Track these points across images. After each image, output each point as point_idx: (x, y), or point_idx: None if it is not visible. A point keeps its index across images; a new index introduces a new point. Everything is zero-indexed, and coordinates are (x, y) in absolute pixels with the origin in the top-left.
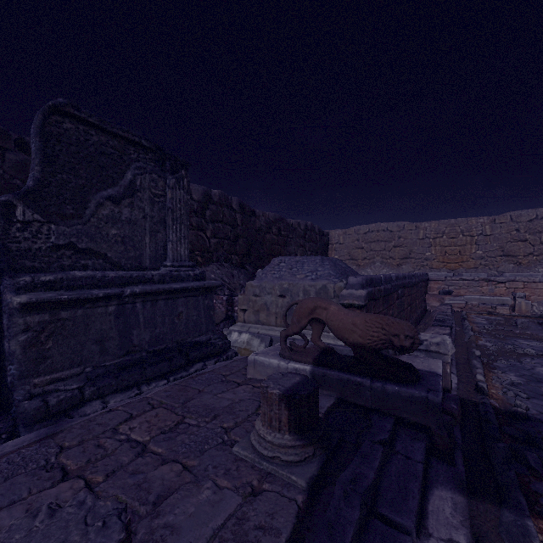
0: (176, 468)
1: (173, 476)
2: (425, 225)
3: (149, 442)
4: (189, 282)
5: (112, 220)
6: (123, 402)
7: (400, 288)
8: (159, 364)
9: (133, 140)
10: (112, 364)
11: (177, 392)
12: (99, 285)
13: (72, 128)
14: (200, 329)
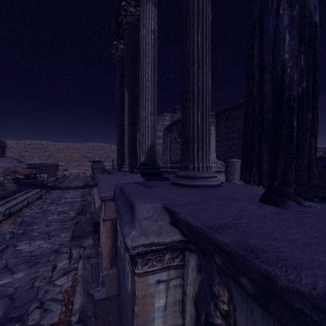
0: None
1: None
2: (58, 144)
3: None
4: None
5: None
6: None
7: (41, 167)
8: None
9: None
10: None
11: None
12: None
13: None
14: None
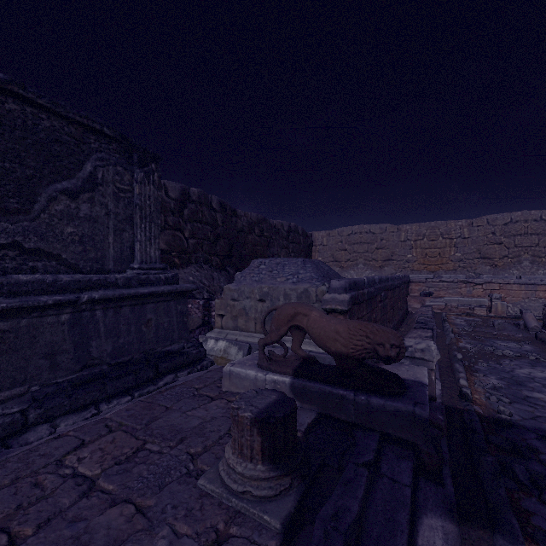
0: (128, 511)
1: (122, 522)
2: (406, 227)
3: (99, 477)
4: (160, 285)
5: (68, 216)
6: (76, 425)
7: (383, 290)
8: (123, 378)
9: (94, 127)
10: (65, 380)
11: (141, 410)
12: (50, 290)
13: (17, 110)
14: (172, 337)
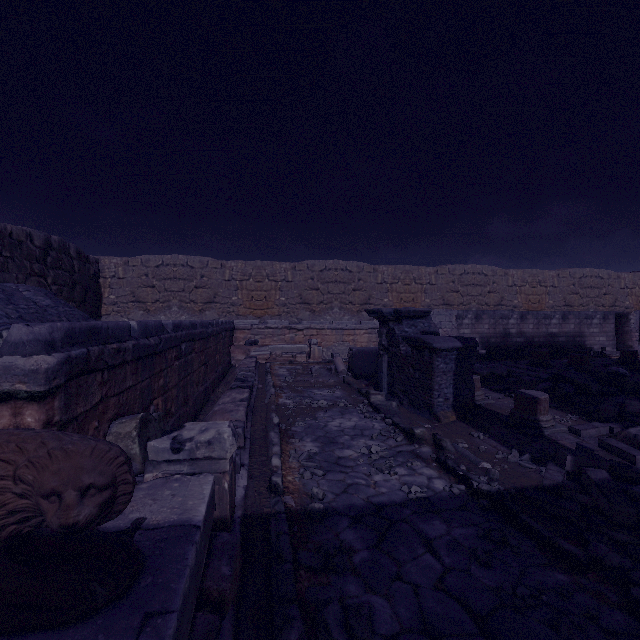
0: None
1: None
2: (232, 264)
3: None
4: None
5: None
6: None
7: (186, 341)
8: None
9: None
10: None
11: None
12: None
13: None
14: None
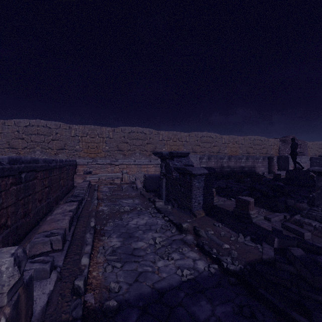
0: None
1: None
2: (76, 127)
3: None
4: None
5: None
6: None
7: (26, 171)
8: None
9: None
10: None
11: None
12: None
13: None
14: None
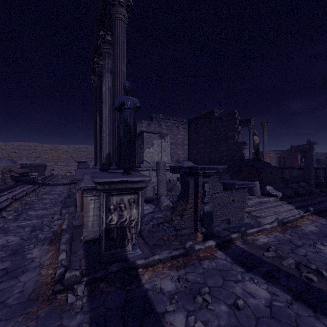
0: None
1: None
2: (46, 145)
3: None
4: None
5: None
6: None
7: (31, 167)
8: None
9: None
10: None
11: None
12: None
13: None
14: None
